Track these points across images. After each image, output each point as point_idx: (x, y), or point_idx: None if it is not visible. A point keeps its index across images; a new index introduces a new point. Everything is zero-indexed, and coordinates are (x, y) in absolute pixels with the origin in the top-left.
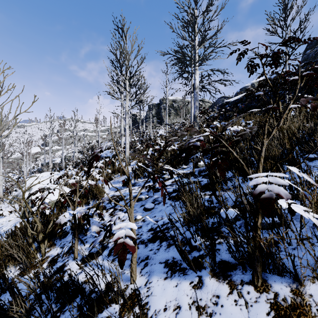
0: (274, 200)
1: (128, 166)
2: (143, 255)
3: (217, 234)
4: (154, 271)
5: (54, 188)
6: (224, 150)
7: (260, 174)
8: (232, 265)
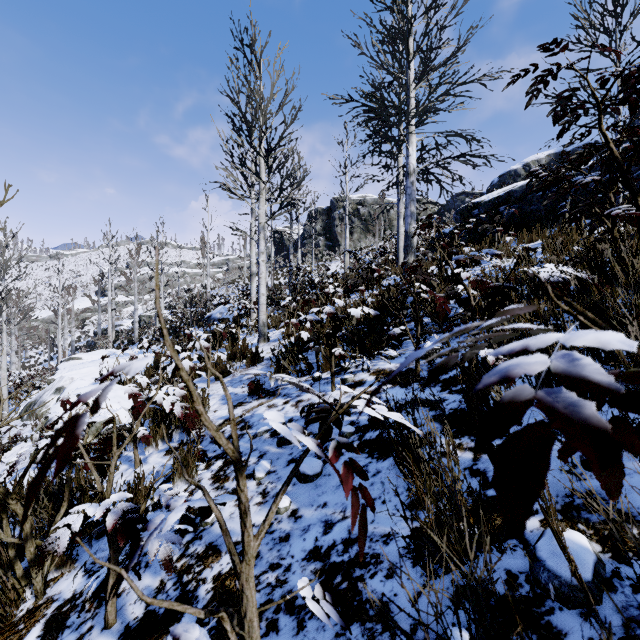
0: None
1: (265, 343)
2: None
3: None
4: None
5: None
6: (633, 391)
7: None
8: None
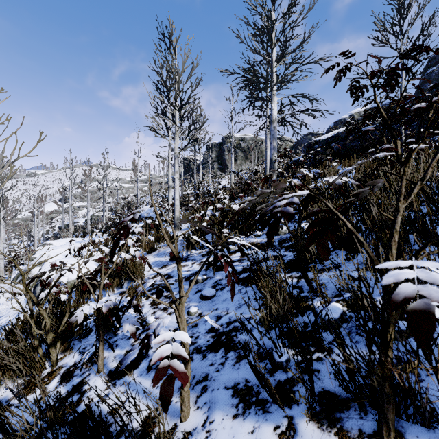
0: (435, 316)
1: (179, 231)
2: (200, 373)
3: (314, 344)
4: (216, 402)
5: (69, 267)
6: (329, 218)
7: (399, 263)
8: (342, 401)
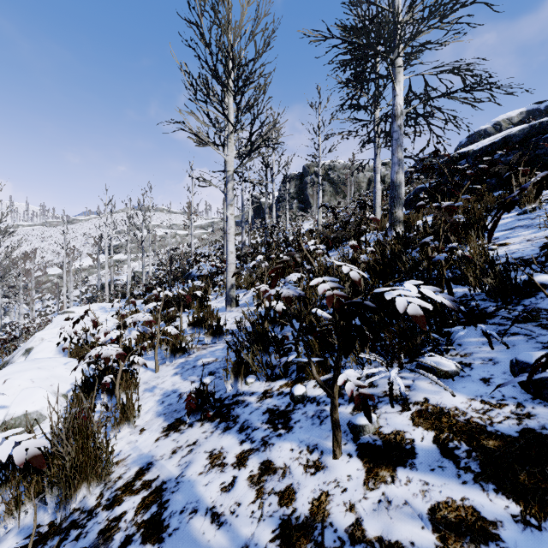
0: None
1: (234, 308)
2: None
3: None
4: None
5: None
6: None
7: None
8: None
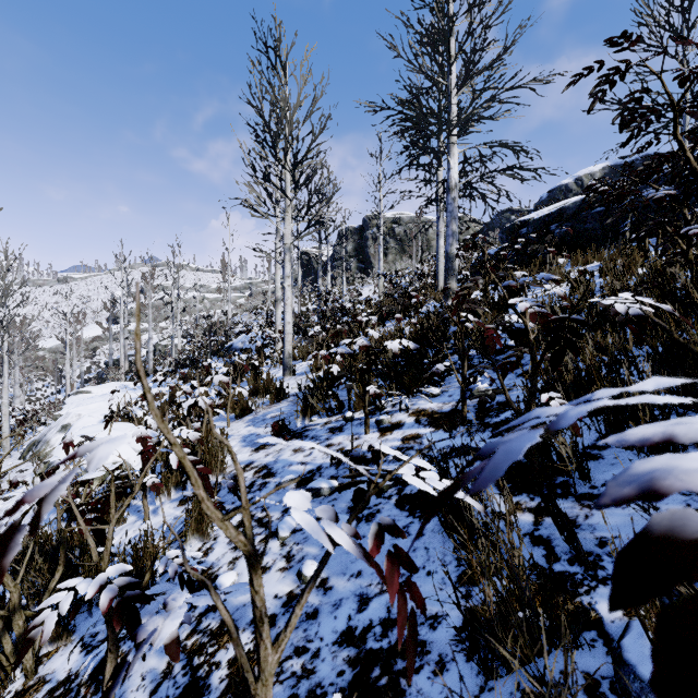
0: None
1: (291, 377)
2: None
3: None
4: None
5: None
6: None
7: None
8: None
